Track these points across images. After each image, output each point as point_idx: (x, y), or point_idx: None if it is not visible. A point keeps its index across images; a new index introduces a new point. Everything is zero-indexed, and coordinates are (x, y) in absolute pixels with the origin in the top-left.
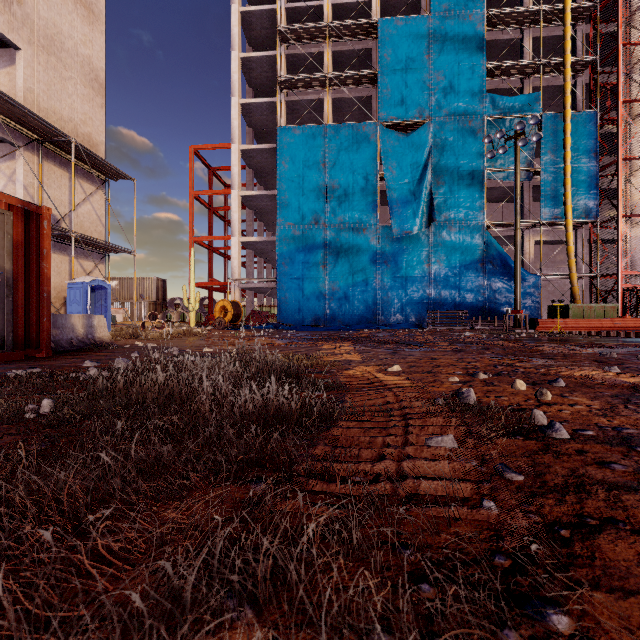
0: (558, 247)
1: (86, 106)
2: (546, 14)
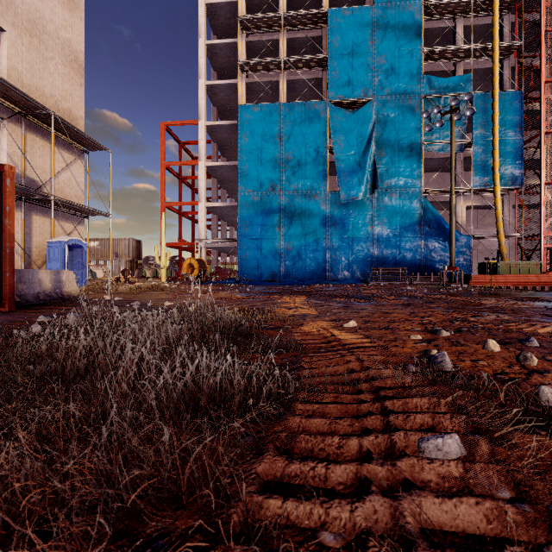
0: (486, 211)
1: (66, 84)
2: (476, 5)
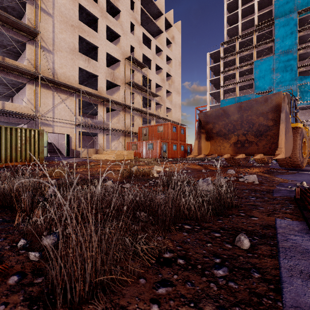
0: None
1: (179, 113)
2: None
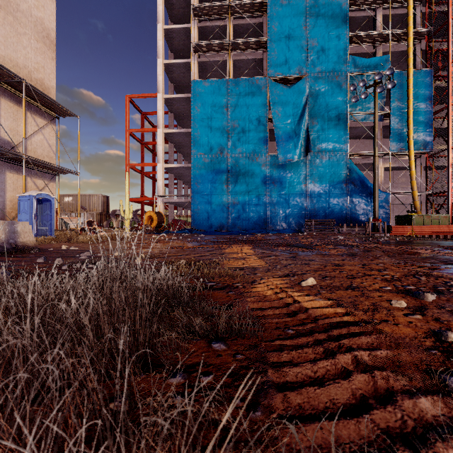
0: (400, 172)
1: (39, 57)
2: None
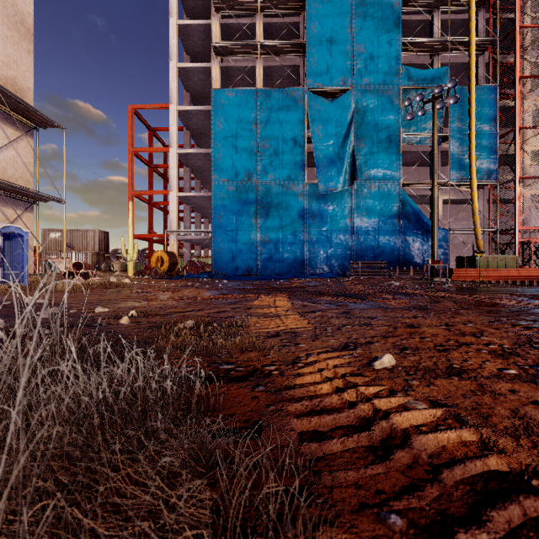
0: (460, 206)
1: (9, 48)
2: None
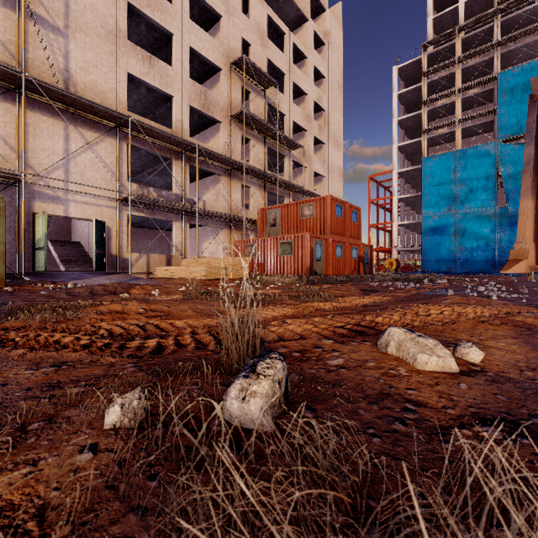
0: None
1: (338, 185)
2: None
